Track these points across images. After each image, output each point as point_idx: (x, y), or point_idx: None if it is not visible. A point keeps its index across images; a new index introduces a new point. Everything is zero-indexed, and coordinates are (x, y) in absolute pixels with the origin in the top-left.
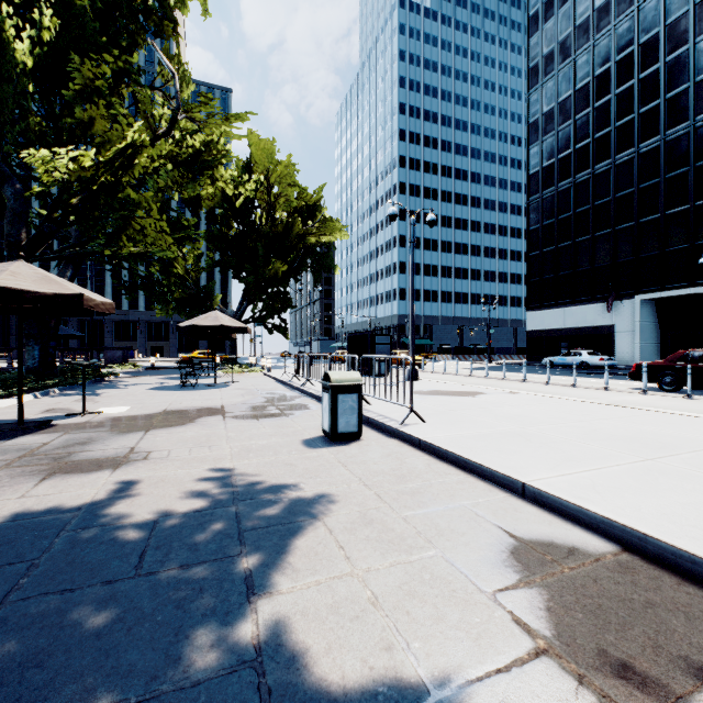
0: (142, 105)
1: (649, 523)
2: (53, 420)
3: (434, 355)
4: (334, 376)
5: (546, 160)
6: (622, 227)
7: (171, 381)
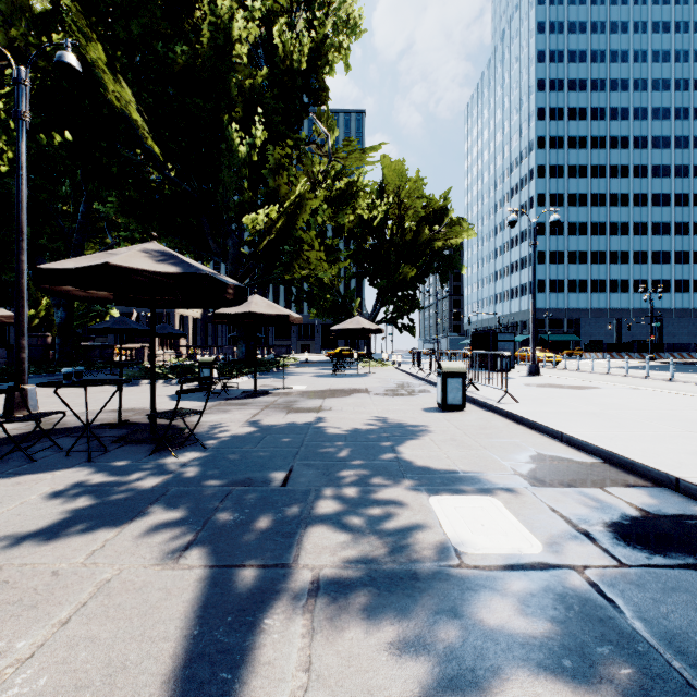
0: (306, 165)
1: (625, 450)
2: (269, 390)
3: (579, 352)
4: (444, 365)
5: None
6: None
7: (325, 371)
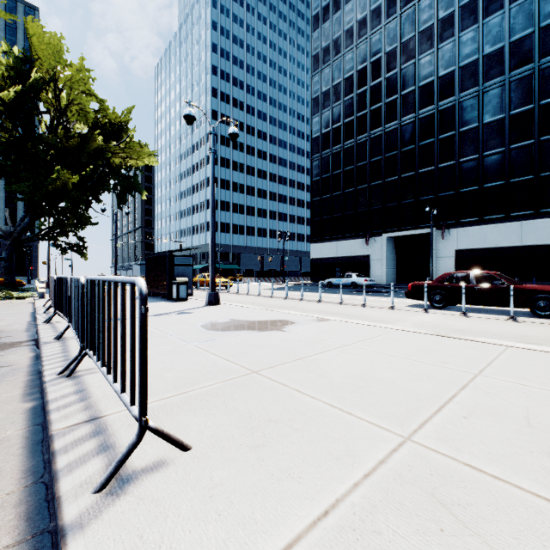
0: None
1: None
2: None
3: (241, 277)
4: None
5: (324, 128)
6: (374, 184)
7: None
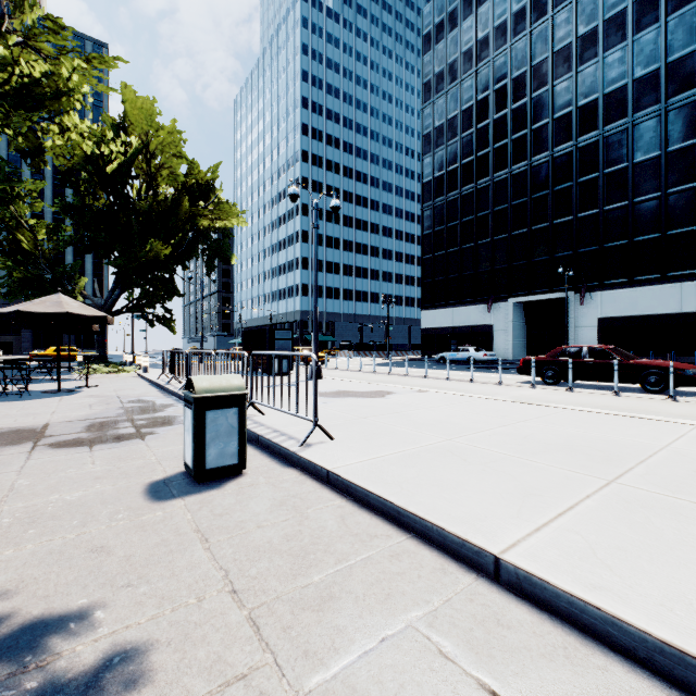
0: None
1: None
2: None
3: (336, 351)
4: (201, 383)
5: (437, 171)
6: (499, 238)
7: None
